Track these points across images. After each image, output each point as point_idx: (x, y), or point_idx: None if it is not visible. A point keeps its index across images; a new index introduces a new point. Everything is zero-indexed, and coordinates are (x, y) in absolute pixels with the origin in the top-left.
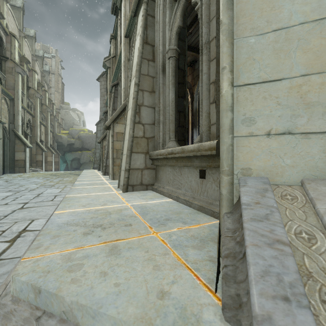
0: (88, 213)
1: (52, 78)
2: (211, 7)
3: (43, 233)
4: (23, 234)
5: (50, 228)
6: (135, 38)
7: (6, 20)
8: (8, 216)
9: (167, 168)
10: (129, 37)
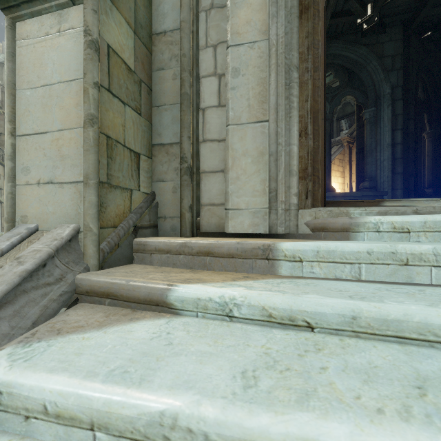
0: None
1: None
2: None
3: None
4: None
5: None
6: None
7: None
8: None
9: None
10: None
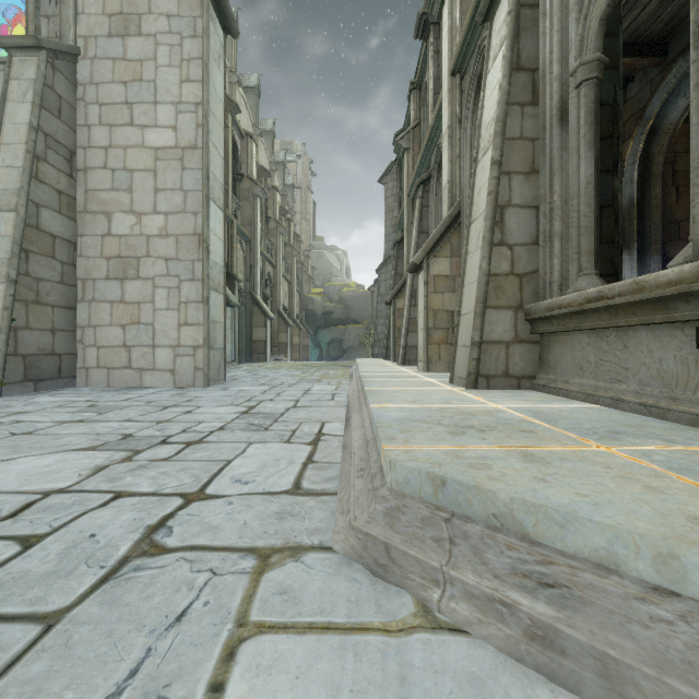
0: (429, 410)
1: (297, 197)
2: None
3: (380, 425)
4: (322, 438)
5: (385, 421)
6: (485, 69)
7: (238, 115)
8: (285, 414)
9: (576, 337)
10: (459, 73)
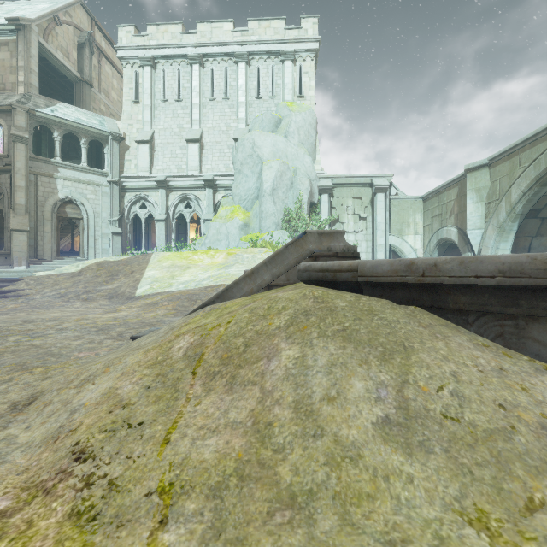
0: None
1: None
2: (9, 220)
3: None
4: None
5: None
6: None
7: None
8: None
9: None
10: None
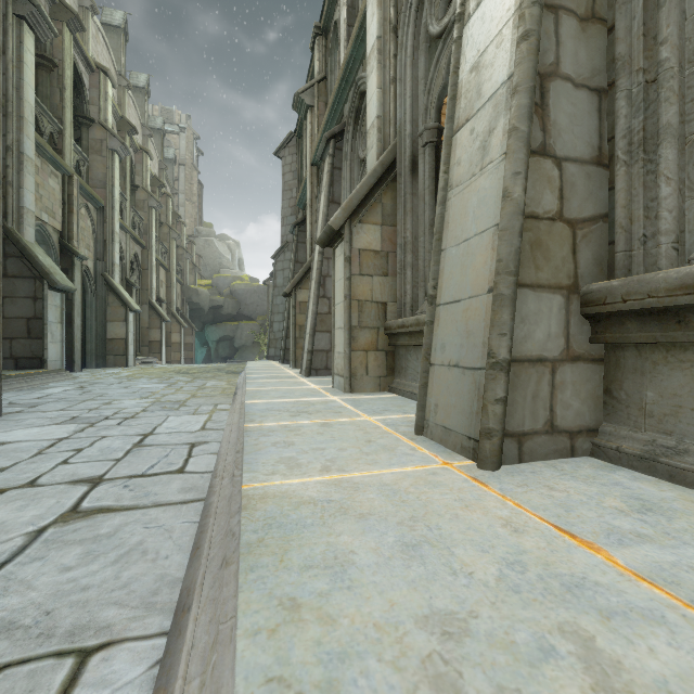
0: None
1: (181, 174)
2: None
3: None
4: None
5: None
6: None
7: (93, 53)
8: None
9: None
10: None
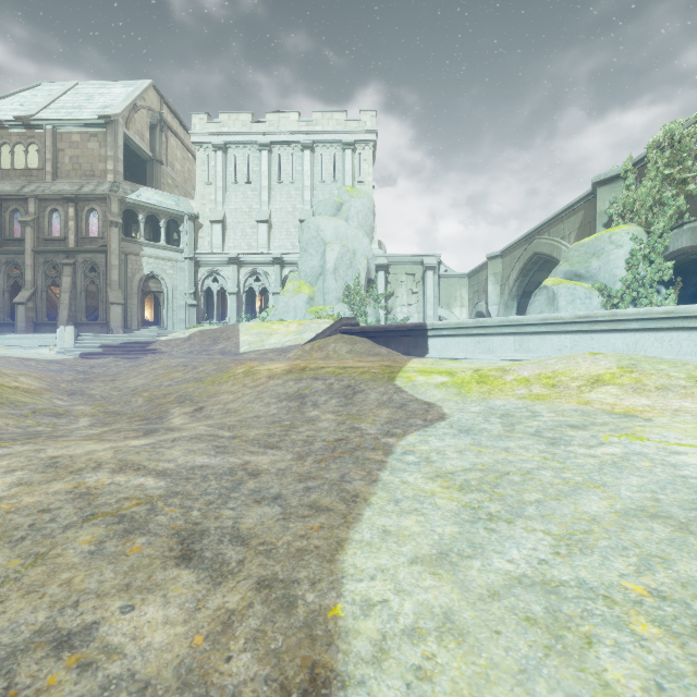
0: None
1: None
2: (104, 294)
3: None
4: None
5: None
6: (63, 275)
7: None
8: None
9: (85, 327)
10: (37, 253)
